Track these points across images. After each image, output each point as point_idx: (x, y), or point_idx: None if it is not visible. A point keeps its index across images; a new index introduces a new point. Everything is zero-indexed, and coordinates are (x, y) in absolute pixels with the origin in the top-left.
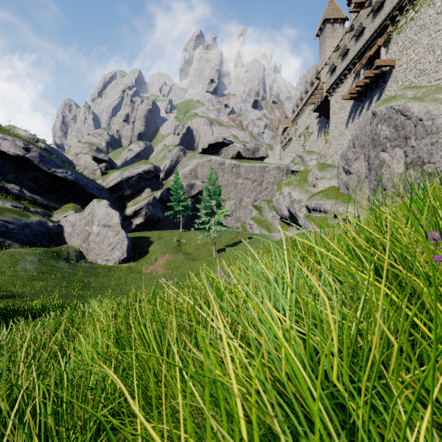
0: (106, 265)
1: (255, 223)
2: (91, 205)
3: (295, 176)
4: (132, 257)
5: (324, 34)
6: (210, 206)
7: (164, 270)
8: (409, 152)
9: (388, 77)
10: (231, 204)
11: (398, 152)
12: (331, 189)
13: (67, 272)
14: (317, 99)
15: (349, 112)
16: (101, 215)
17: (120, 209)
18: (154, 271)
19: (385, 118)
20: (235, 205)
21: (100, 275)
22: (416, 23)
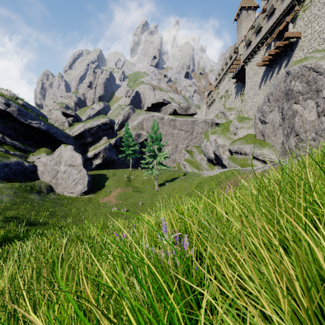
0: (70, 196)
1: (188, 163)
2: (59, 149)
3: (219, 126)
4: (92, 190)
5: (241, 18)
6: (153, 149)
7: (117, 200)
8: (321, 103)
9: (295, 46)
10: (169, 149)
11: (310, 103)
12: (249, 136)
13: (37, 203)
14: (235, 68)
15: (261, 77)
16: (67, 157)
17: (83, 153)
18: (108, 201)
19: (298, 75)
20: (172, 150)
21: (65, 204)
22: (319, 1)
